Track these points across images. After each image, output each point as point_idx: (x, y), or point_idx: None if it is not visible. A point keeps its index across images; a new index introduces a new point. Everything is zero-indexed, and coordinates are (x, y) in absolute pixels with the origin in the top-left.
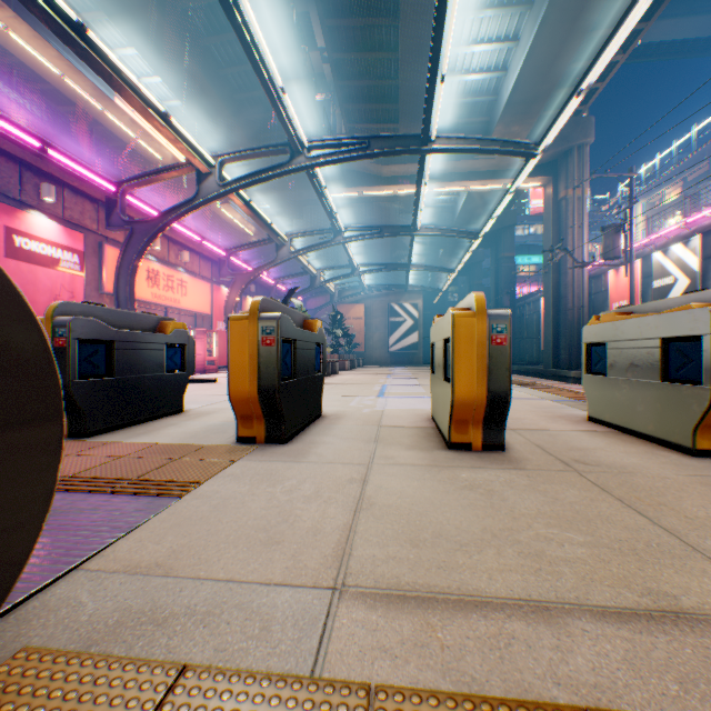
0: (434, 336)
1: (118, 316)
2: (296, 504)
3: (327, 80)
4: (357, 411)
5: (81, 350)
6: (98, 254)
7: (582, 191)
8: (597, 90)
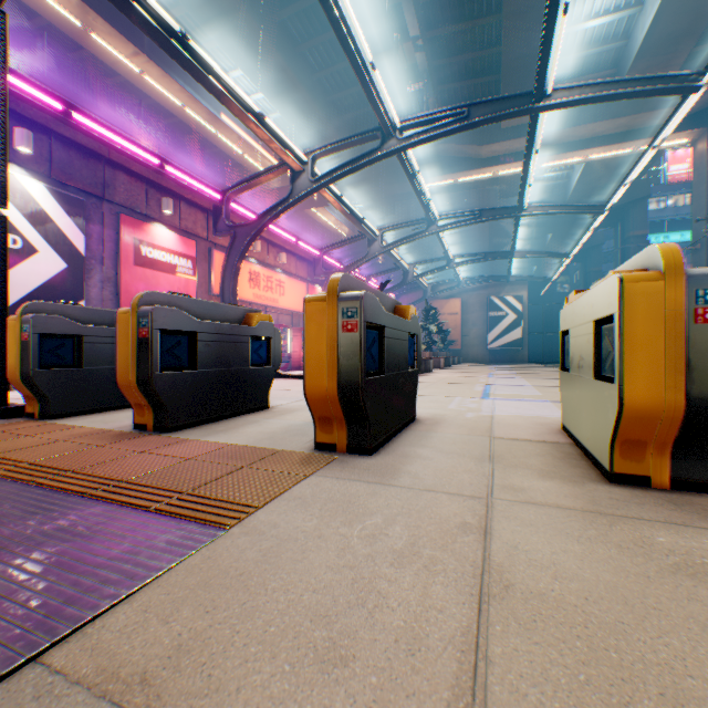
0: (570, 319)
1: (203, 307)
2: (379, 567)
3: (419, 70)
4: (458, 415)
5: (163, 341)
6: (207, 260)
7: None
8: None
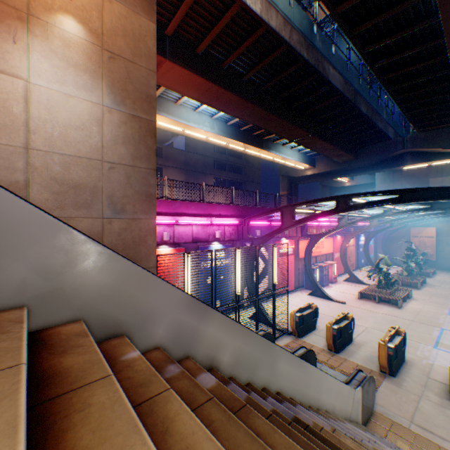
0: None
1: (339, 319)
2: (401, 402)
3: None
4: (419, 361)
5: (336, 333)
6: (295, 244)
7: None
8: None
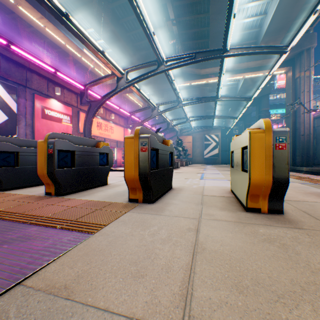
0: (233, 146)
1: (77, 139)
2: (155, 245)
3: (174, 34)
4: (190, 186)
5: (59, 155)
6: (77, 116)
7: (309, 72)
8: (319, 17)
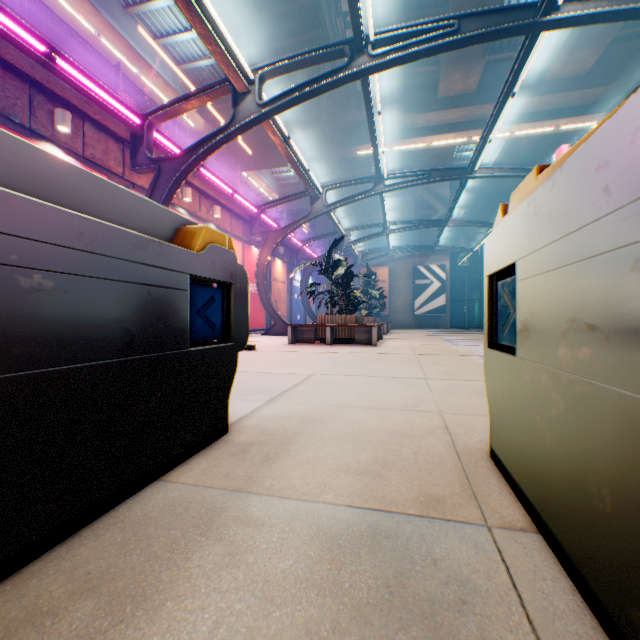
0: None
1: (40, 170)
2: None
3: None
4: None
5: None
6: None
7: None
8: None
